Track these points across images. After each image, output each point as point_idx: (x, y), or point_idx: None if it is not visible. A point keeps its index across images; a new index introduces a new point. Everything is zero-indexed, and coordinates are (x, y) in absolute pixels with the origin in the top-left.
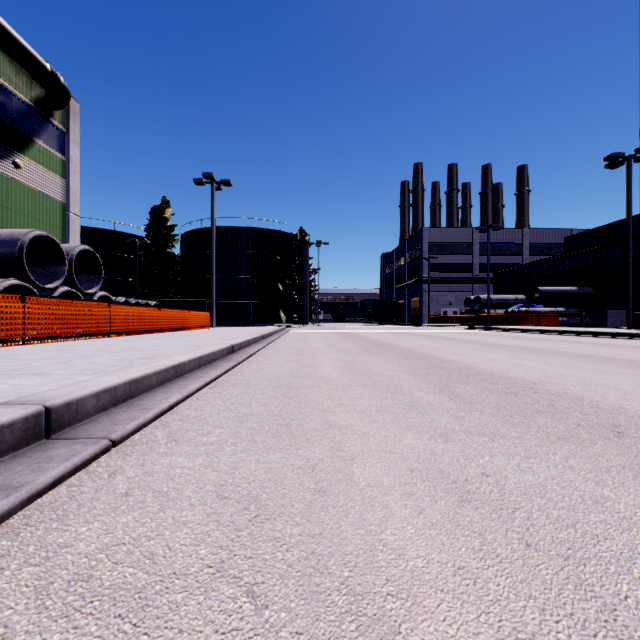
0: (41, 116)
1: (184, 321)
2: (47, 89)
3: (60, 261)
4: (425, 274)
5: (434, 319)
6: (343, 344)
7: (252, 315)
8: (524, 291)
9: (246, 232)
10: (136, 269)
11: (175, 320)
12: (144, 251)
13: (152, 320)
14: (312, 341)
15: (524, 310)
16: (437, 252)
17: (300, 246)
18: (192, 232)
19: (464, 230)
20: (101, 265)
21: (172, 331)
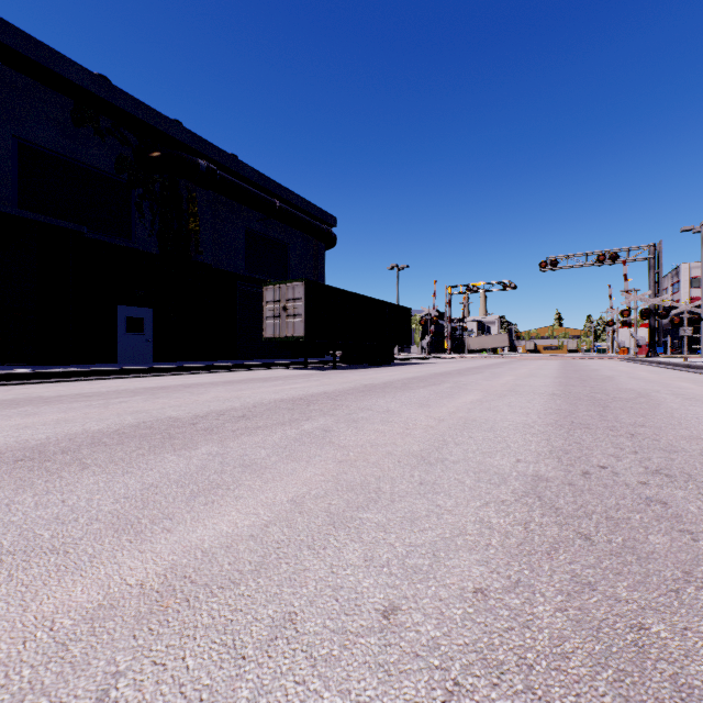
0: None
1: None
2: None
3: None
4: None
5: None
6: None
7: None
8: None
9: None
10: None
11: None
12: None
13: None
14: None
15: None
16: None
17: None
18: None
19: None
20: None
21: None
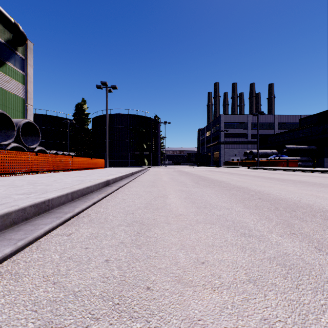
0: (10, 49)
1: (88, 164)
2: (12, 33)
3: (11, 128)
4: (222, 139)
5: (227, 163)
6: (181, 178)
7: (129, 161)
8: (276, 148)
9: (126, 117)
10: (68, 136)
11: (82, 163)
12: (72, 127)
13: (67, 163)
14: (162, 176)
15: (277, 158)
16: (228, 127)
17: (155, 124)
18: (98, 117)
19: (243, 116)
20: (39, 131)
21: (81, 170)
